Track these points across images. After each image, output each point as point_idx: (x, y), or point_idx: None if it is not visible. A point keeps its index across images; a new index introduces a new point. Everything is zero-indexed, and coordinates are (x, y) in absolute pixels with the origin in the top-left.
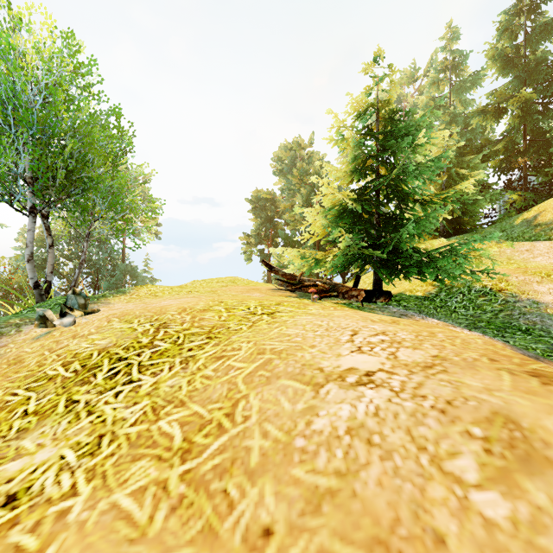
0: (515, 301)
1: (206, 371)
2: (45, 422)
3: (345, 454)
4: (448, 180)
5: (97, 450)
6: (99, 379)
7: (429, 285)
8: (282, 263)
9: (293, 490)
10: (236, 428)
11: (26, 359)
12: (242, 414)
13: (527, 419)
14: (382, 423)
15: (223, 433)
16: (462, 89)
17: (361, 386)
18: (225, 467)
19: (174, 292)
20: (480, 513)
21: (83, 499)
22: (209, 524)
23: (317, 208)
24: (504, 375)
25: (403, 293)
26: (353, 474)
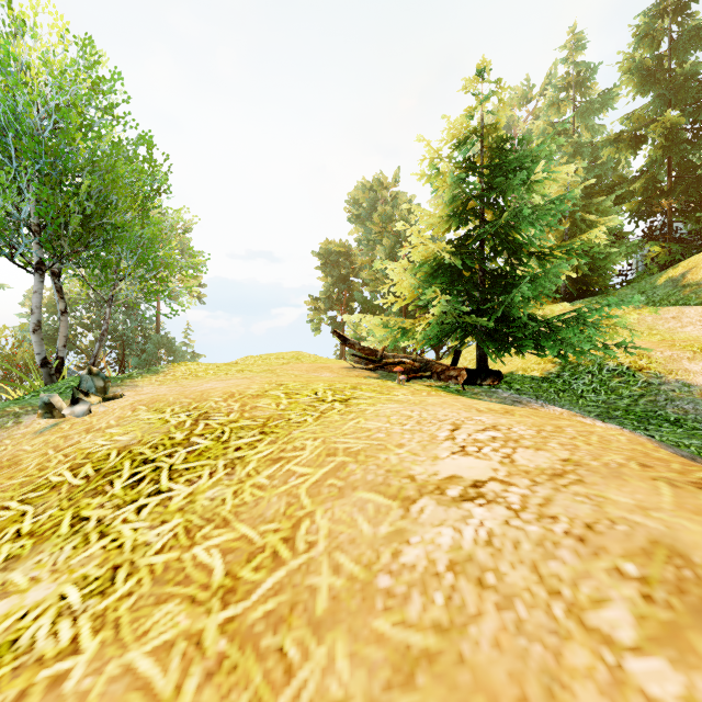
0: (660, 384)
1: (258, 479)
2: (43, 548)
3: (447, 599)
4: (571, 227)
5: (109, 587)
6: (117, 489)
7: (549, 362)
8: (359, 335)
9: (375, 651)
10: (297, 558)
11: (24, 461)
12: (305, 539)
13: (700, 551)
14: (497, 556)
15: (279, 565)
16: (589, 112)
17: (467, 502)
18: (281, 614)
19: (220, 371)
20: (642, 691)
21: (86, 659)
22: (258, 698)
23: (404, 264)
24: (662, 487)
25: (515, 372)
26: (459, 630)
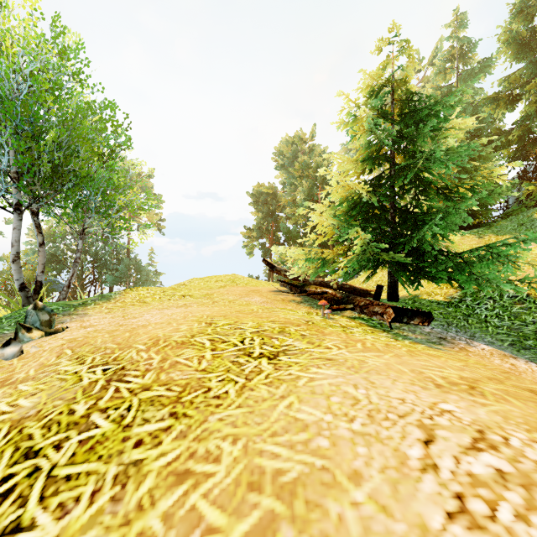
0: None
1: (149, 519)
2: None
3: None
4: (458, 171)
5: None
6: None
7: (450, 288)
8: (283, 258)
9: None
10: None
11: None
12: None
13: None
14: None
15: None
16: (470, 77)
17: None
18: None
19: (165, 297)
20: None
21: None
22: None
23: (325, 203)
24: None
25: (420, 296)
26: None
